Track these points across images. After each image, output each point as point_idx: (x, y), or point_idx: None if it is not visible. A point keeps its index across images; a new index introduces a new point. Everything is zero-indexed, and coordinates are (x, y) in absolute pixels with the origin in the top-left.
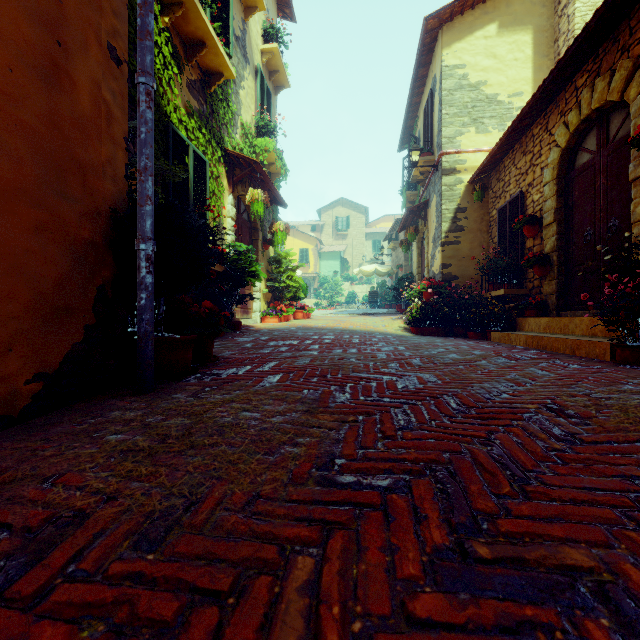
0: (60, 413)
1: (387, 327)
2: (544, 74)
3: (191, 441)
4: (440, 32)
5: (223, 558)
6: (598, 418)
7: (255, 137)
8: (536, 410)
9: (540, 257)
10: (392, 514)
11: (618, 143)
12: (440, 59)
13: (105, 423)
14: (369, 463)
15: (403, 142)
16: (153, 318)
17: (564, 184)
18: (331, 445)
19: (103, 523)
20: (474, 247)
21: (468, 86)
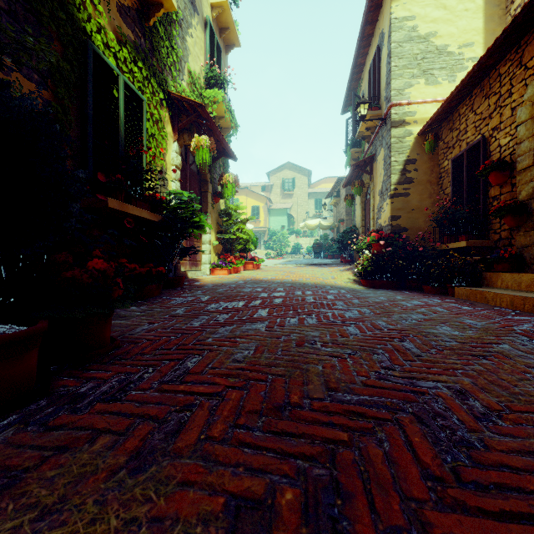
0: None
1: (336, 279)
2: (496, 24)
3: None
4: None
5: None
6: None
7: (204, 89)
8: None
9: (514, 205)
10: None
11: None
12: (389, 12)
13: None
14: None
15: (346, 105)
16: None
17: None
18: None
19: None
20: (424, 199)
21: (417, 38)
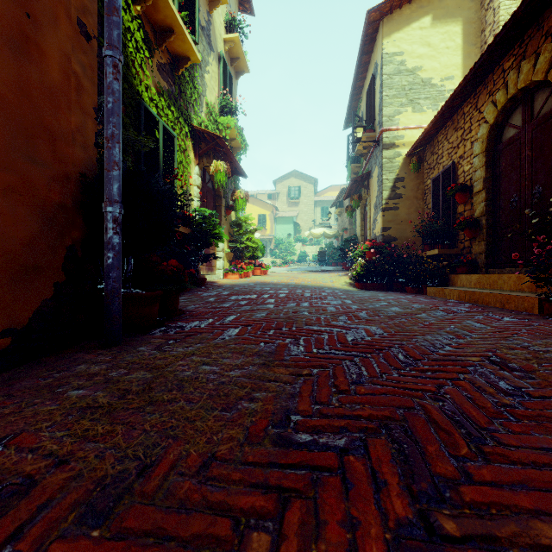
0: (28, 367)
1: (334, 282)
2: (472, 60)
3: (150, 396)
4: (381, 24)
5: (173, 535)
6: (541, 372)
7: (218, 115)
8: (480, 363)
9: (470, 221)
10: (350, 480)
11: (542, 119)
12: (381, 47)
13: (69, 377)
14: (324, 420)
15: (348, 121)
16: (120, 276)
17: (492, 156)
18: (287, 400)
19: (50, 492)
20: (411, 212)
21: (405, 71)
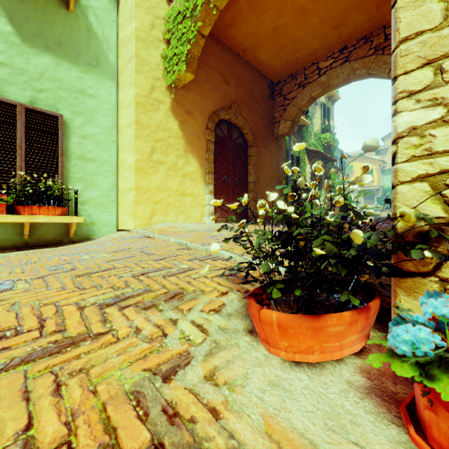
0: None
1: None
2: None
3: None
4: None
5: None
6: None
7: (320, 134)
8: None
9: None
10: None
11: None
12: None
13: None
14: None
15: None
16: None
17: None
18: None
19: None
20: None
21: None
